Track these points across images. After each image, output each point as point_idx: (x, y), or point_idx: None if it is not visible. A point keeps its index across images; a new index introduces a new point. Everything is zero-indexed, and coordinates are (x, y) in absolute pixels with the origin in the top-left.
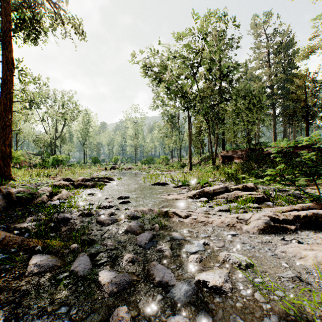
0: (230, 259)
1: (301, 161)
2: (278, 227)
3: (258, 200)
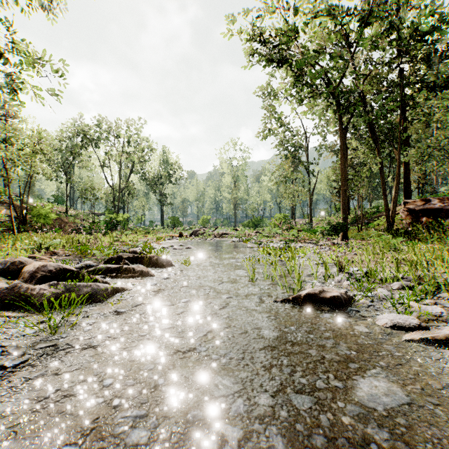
0: None
1: None
2: None
3: None
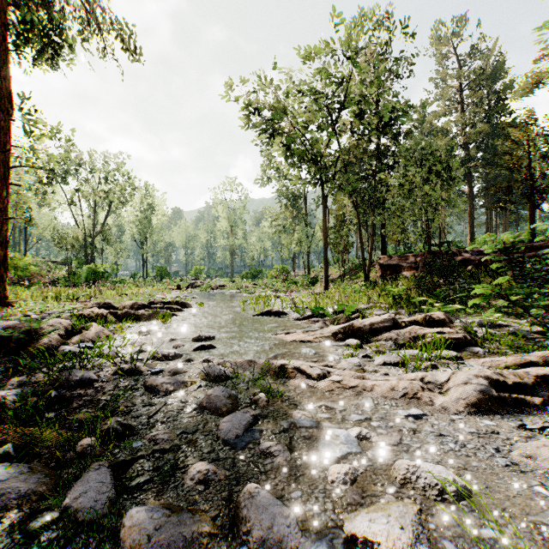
0: (420, 478)
1: (538, 270)
2: (507, 400)
3: (457, 344)
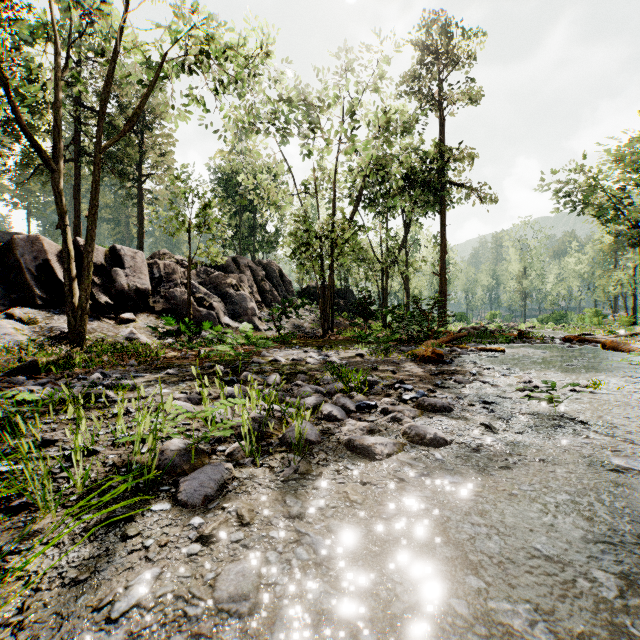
0: None
1: None
2: None
3: None
